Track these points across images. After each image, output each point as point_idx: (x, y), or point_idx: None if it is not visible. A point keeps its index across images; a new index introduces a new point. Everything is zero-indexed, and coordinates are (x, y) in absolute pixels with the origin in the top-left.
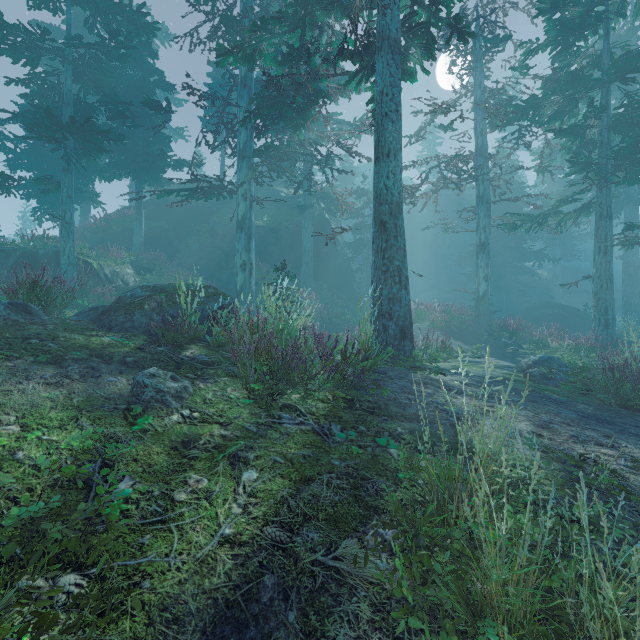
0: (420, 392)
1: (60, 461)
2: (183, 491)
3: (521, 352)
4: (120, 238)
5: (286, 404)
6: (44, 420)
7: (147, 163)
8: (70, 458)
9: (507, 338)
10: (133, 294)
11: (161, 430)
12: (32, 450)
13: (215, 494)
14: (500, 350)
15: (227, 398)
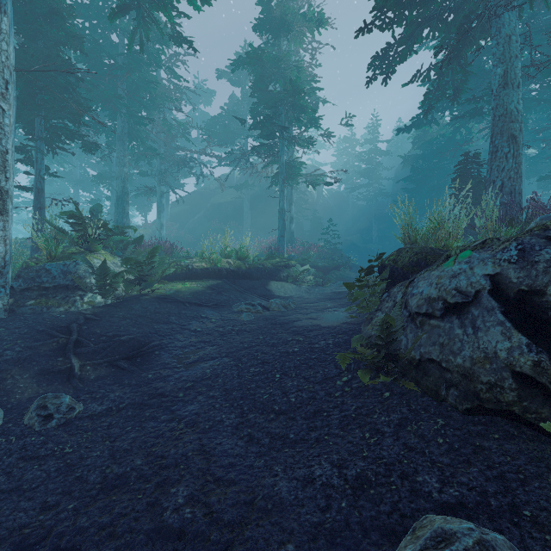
0: None
1: None
2: None
3: None
4: None
5: None
6: None
7: None
8: None
9: None
10: None
11: None
12: None
13: None
14: None
15: None
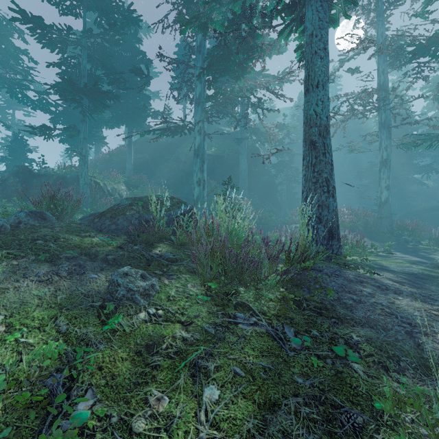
0: (360, 292)
1: (29, 370)
2: (142, 416)
3: (421, 247)
4: (118, 166)
5: (239, 302)
6: (27, 320)
7: (135, 114)
8: (26, 382)
9: (406, 235)
10: (119, 204)
11: (128, 330)
12: (6, 356)
13: (175, 422)
14: (402, 245)
15: (188, 295)
